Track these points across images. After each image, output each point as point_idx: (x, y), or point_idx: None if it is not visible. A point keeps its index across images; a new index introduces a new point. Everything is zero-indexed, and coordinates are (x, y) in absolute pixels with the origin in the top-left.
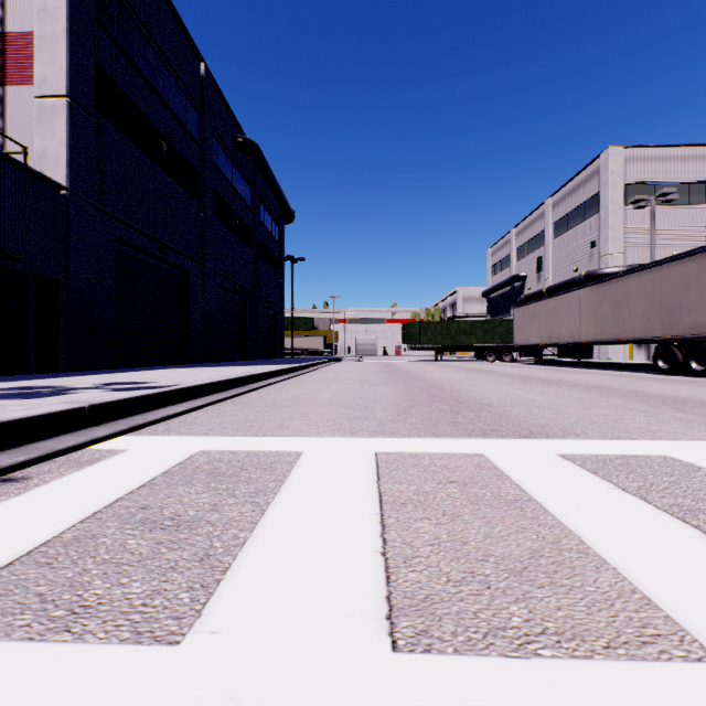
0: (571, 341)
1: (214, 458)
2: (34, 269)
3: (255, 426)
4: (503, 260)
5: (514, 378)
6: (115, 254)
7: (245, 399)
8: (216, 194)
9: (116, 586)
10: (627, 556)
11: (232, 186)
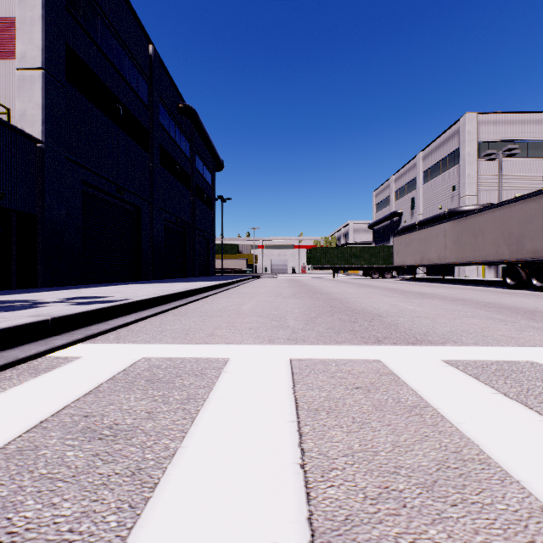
0: (438, 263)
1: (154, 365)
2: (15, 206)
3: (190, 334)
4: (384, 200)
5: (395, 292)
6: (81, 194)
7: (183, 310)
8: (162, 148)
9: (47, 507)
10: (526, 467)
11: (174, 142)
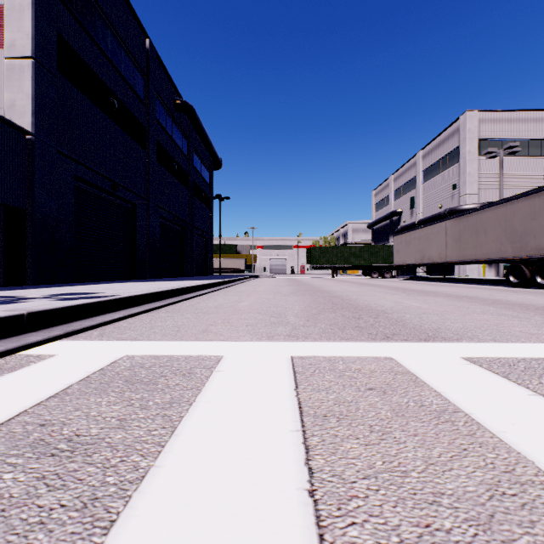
0: (439, 261)
1: (136, 363)
2: (3, 200)
3: (181, 331)
4: (384, 200)
5: (397, 290)
6: (74, 189)
7: (177, 307)
8: (159, 144)
9: None
10: None
11: (171, 139)
